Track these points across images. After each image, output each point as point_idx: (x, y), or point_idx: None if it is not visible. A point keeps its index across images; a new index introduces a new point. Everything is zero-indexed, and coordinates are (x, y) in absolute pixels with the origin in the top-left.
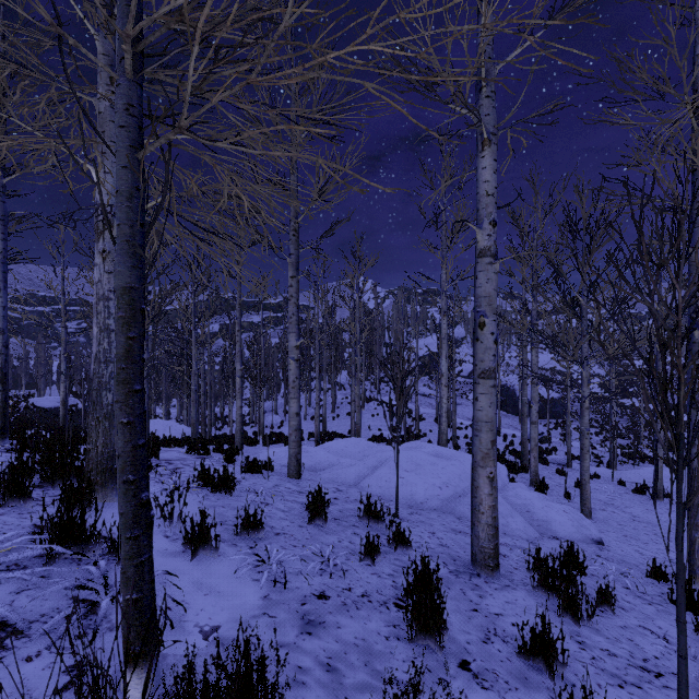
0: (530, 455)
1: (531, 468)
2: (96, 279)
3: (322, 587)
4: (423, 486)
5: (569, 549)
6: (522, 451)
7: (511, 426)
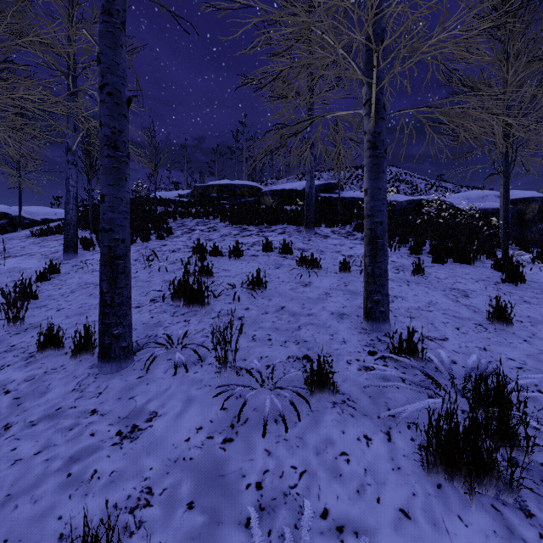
0: None
1: None
2: None
3: None
4: None
5: None
6: None
7: None
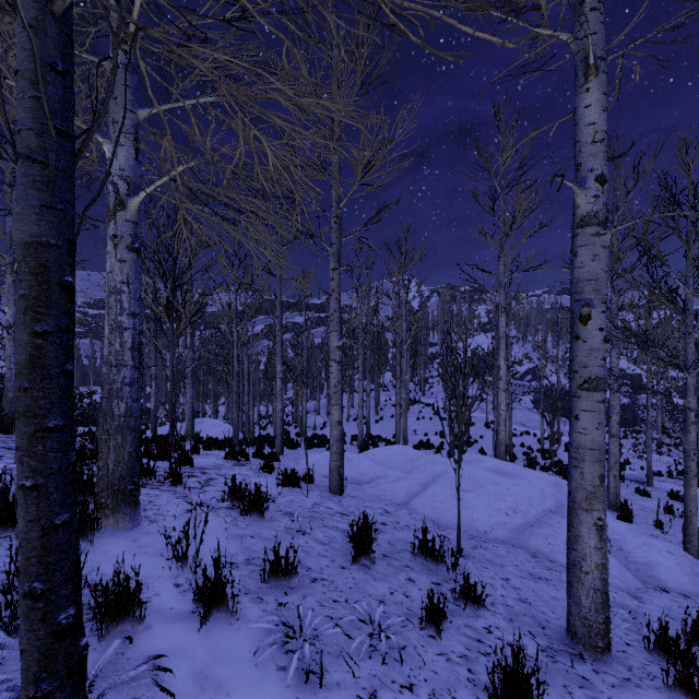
0: (608, 474)
1: (610, 488)
2: (108, 269)
3: (372, 682)
4: (485, 511)
5: None
6: None
7: None
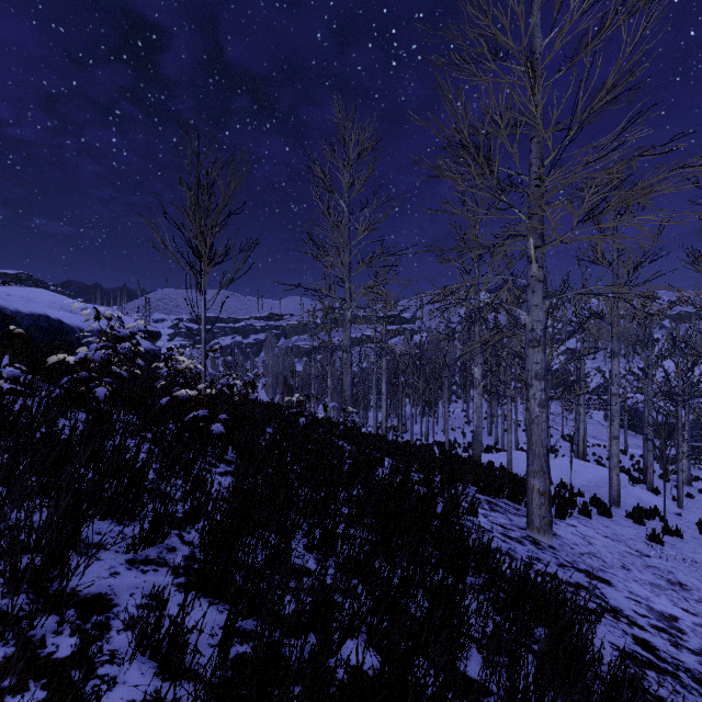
0: (646, 472)
1: (647, 479)
2: (476, 401)
3: None
4: (578, 480)
5: (654, 508)
6: (644, 469)
7: (639, 447)
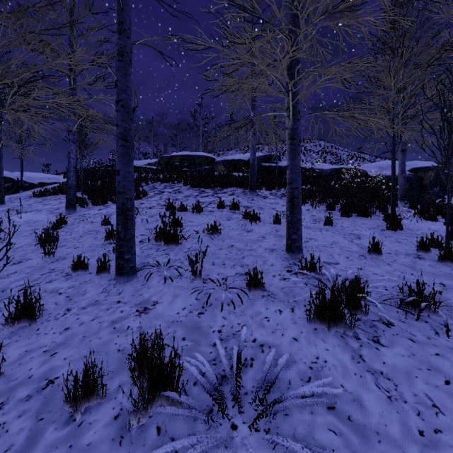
0: None
1: None
2: None
3: None
4: None
5: None
6: None
7: None
